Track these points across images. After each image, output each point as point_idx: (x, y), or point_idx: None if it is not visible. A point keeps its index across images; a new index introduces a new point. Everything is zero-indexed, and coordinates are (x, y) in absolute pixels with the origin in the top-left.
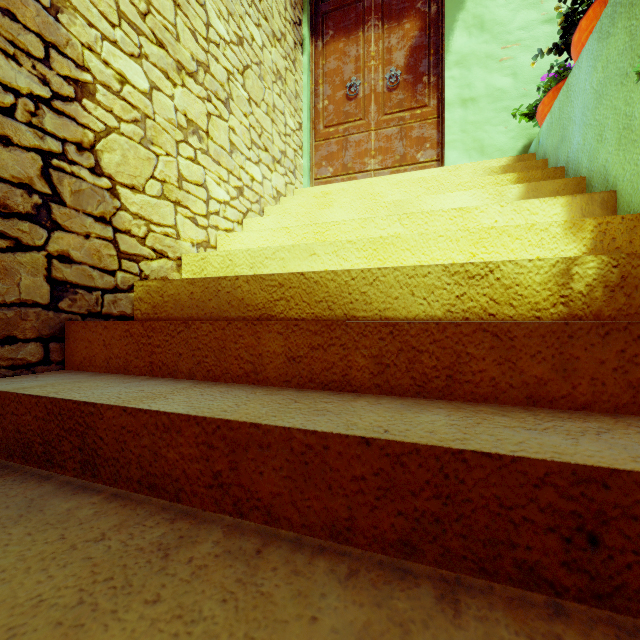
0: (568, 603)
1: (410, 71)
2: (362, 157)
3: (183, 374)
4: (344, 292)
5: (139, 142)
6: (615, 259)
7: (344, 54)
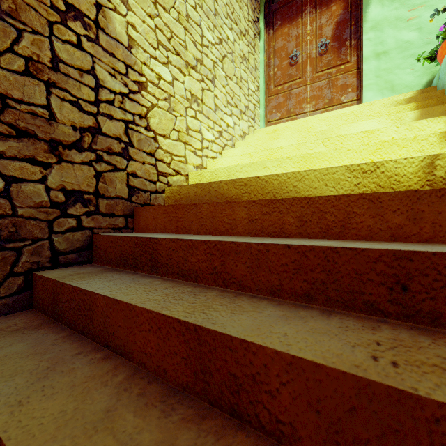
0: (391, 320)
1: (336, 39)
2: (301, 104)
3: (193, 232)
4: (283, 186)
5: (167, 110)
6: None
7: (288, 35)
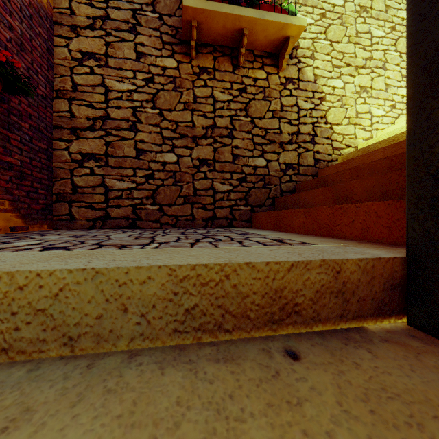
0: None
1: None
2: None
3: None
4: None
5: (340, 107)
6: None
7: None
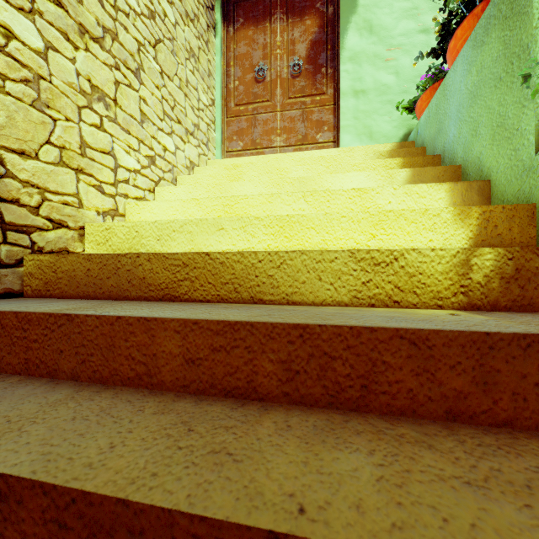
0: None
1: (311, 62)
2: (269, 134)
3: (64, 374)
4: (251, 274)
5: (31, 104)
6: (510, 252)
7: (253, 41)
